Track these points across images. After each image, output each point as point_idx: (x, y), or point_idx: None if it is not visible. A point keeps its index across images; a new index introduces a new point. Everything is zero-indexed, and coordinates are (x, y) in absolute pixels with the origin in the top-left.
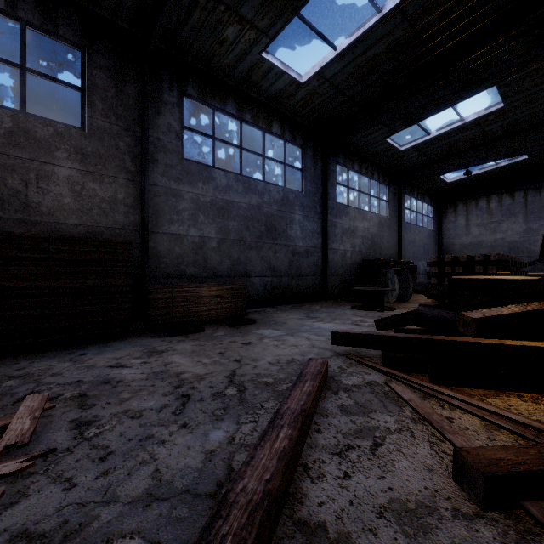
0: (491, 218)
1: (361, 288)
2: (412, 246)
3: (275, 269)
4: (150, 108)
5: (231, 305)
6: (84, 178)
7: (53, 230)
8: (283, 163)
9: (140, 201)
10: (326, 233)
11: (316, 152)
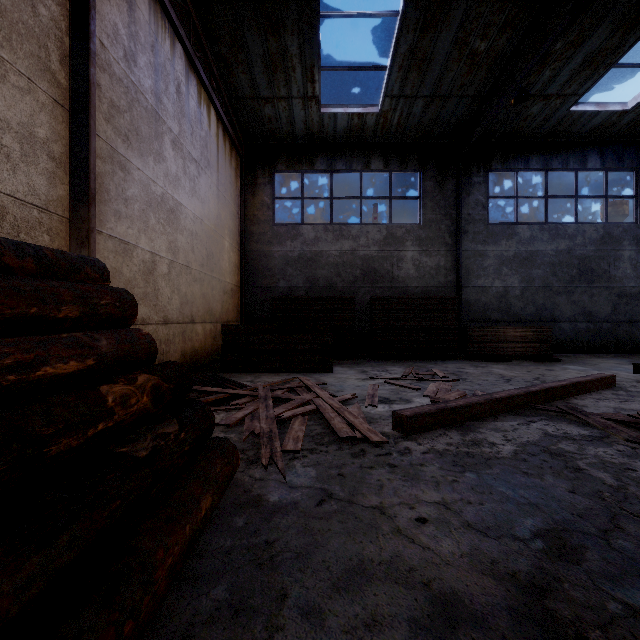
0: None
1: None
2: None
3: (592, 314)
4: (462, 193)
5: (535, 345)
6: (420, 256)
7: (404, 291)
8: (603, 197)
9: (455, 265)
10: None
11: None
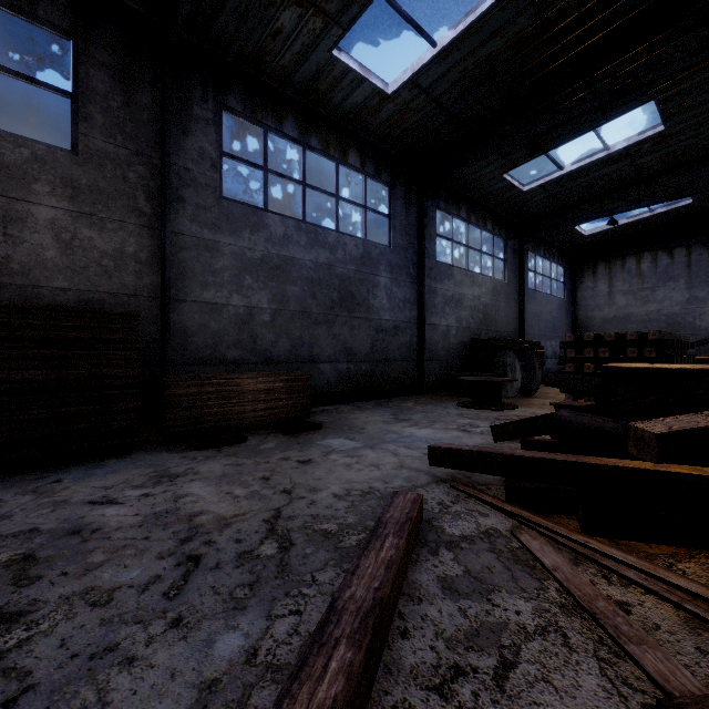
0: (643, 284)
1: (470, 378)
2: (538, 321)
3: (352, 352)
4: (173, 125)
5: (288, 403)
6: (76, 223)
7: (28, 297)
8: (363, 206)
9: (159, 257)
10: (423, 302)
11: (409, 192)
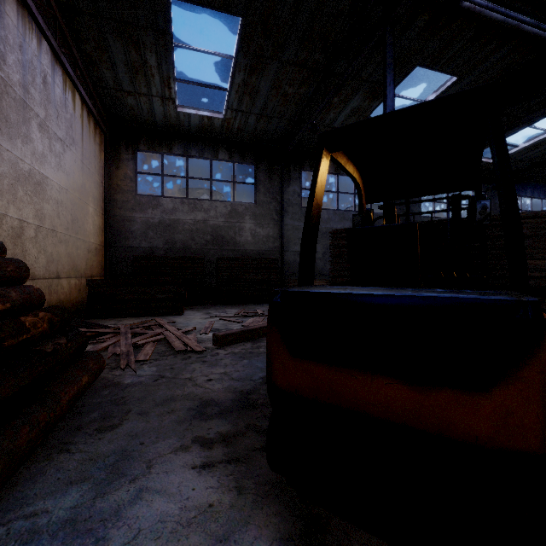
0: None
1: None
2: None
3: None
4: (284, 184)
5: None
6: (256, 227)
7: (244, 253)
8: None
9: (280, 235)
10: None
11: None
